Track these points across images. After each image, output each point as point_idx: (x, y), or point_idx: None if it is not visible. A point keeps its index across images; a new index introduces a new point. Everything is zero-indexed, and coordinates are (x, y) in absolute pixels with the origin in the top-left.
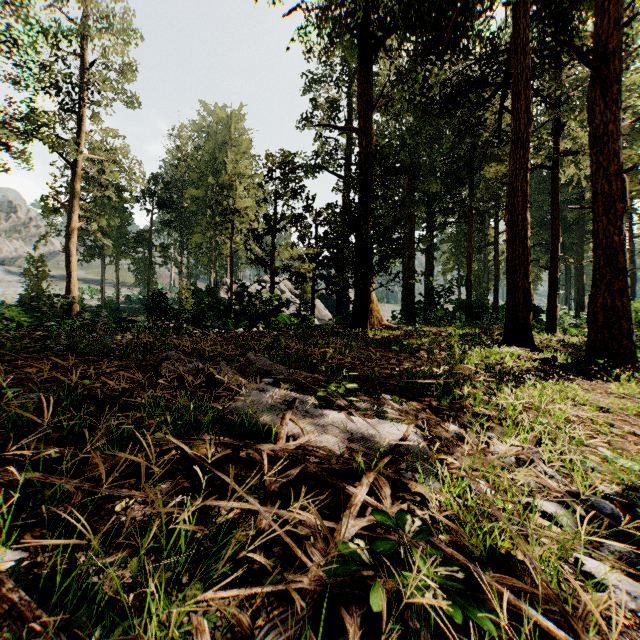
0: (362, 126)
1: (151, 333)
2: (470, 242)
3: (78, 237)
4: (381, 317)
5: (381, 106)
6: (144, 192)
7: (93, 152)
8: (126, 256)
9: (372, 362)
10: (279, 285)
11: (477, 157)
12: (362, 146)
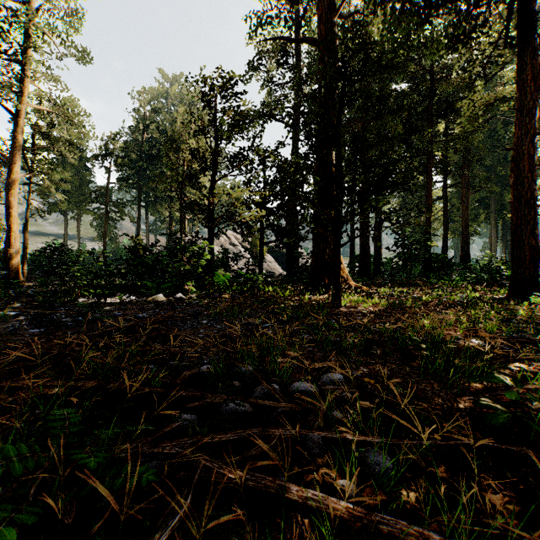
0: (323, 34)
1: (0, 308)
2: (429, 192)
3: (41, 194)
4: (347, 276)
5: (344, 16)
6: (99, 149)
7: (41, 104)
8: (87, 212)
9: (486, 526)
10: (230, 239)
11: (435, 103)
12: (323, 59)
